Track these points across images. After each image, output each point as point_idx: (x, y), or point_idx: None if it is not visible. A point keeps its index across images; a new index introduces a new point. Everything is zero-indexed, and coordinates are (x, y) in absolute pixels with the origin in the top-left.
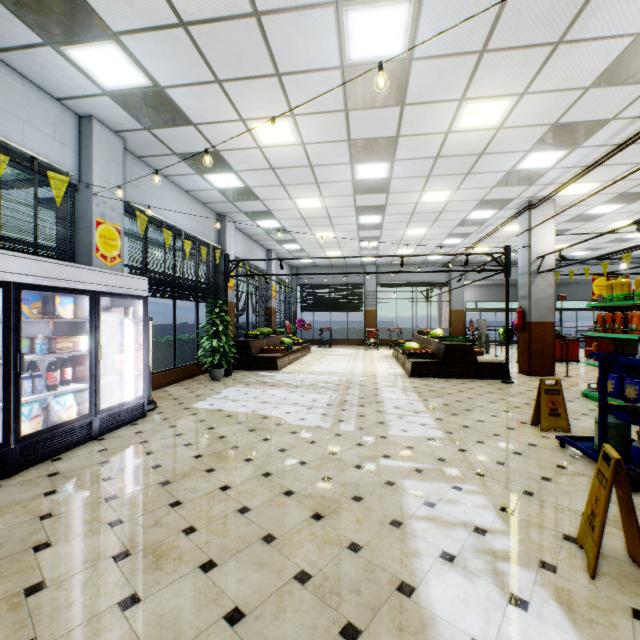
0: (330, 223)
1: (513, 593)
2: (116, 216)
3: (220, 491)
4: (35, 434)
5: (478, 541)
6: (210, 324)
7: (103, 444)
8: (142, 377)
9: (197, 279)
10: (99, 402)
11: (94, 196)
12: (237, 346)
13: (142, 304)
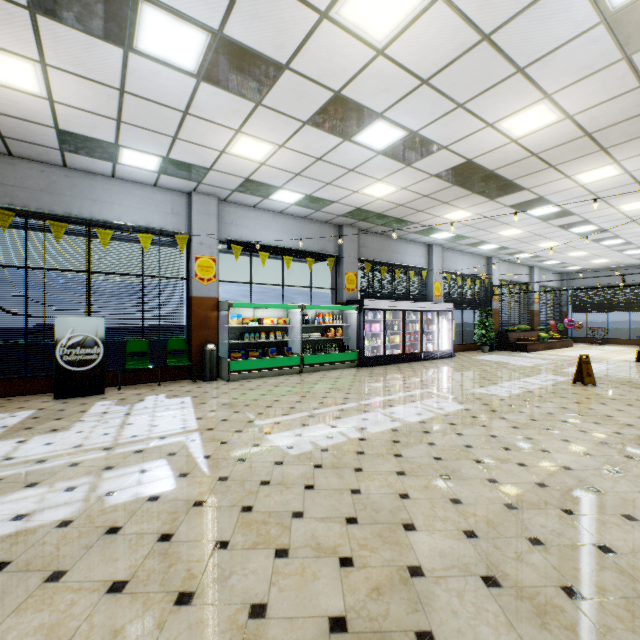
0: (575, 248)
1: (544, 381)
2: (439, 278)
3: (478, 368)
4: (425, 352)
5: (549, 379)
6: (481, 322)
7: (441, 360)
8: (450, 342)
9: (473, 298)
10: (438, 347)
11: (433, 273)
12: (499, 336)
13: (450, 314)
